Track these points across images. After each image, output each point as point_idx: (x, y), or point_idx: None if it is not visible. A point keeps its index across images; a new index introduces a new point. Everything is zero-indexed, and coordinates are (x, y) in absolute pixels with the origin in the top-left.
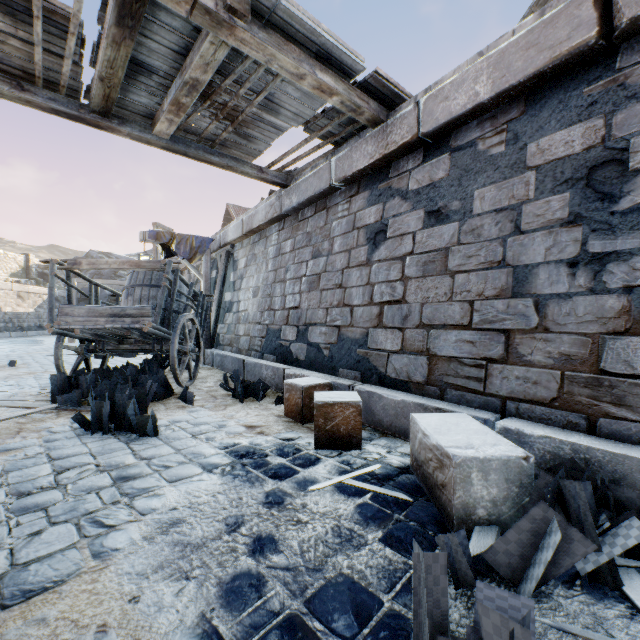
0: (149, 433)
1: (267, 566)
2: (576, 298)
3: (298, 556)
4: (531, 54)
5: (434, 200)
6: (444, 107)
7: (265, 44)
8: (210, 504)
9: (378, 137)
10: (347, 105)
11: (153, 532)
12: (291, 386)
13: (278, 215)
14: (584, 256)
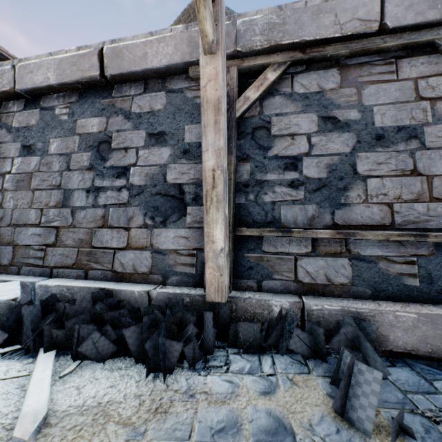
0: None
1: None
2: (88, 209)
3: None
4: (74, 69)
5: (28, 138)
6: (31, 77)
7: None
8: None
9: None
10: None
11: None
12: None
13: None
14: (93, 187)
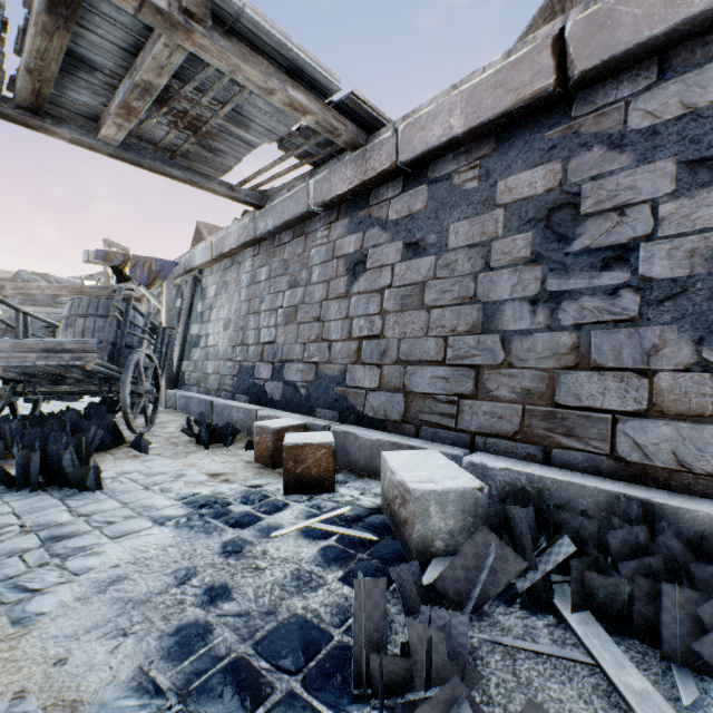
0: (90, 486)
1: (217, 614)
2: (536, 335)
3: (252, 602)
4: (499, 93)
5: (412, 232)
6: (421, 137)
7: (228, 53)
8: (159, 558)
9: (357, 162)
10: (323, 126)
11: (88, 592)
12: (262, 428)
13: (252, 239)
14: (543, 294)
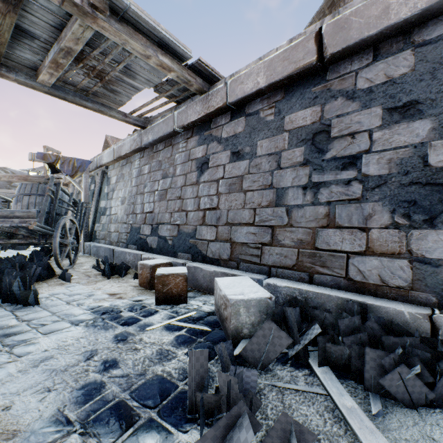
0: (31, 303)
1: (108, 377)
2: (306, 207)
3: (130, 368)
4: (285, 64)
5: (236, 145)
6: (241, 88)
7: (120, 32)
8: (74, 345)
9: (203, 101)
10: (181, 79)
11: (27, 367)
12: (143, 265)
13: (139, 147)
14: (310, 184)
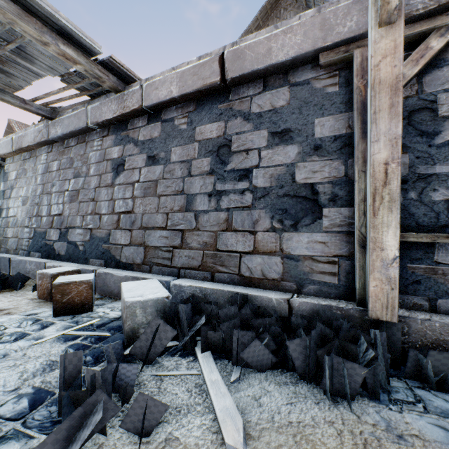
0: None
1: None
2: (210, 213)
3: (1, 386)
4: (195, 79)
5: (152, 149)
6: (156, 93)
7: (4, 10)
8: None
9: (119, 100)
10: (91, 73)
11: None
12: (43, 275)
13: (46, 140)
14: (214, 191)
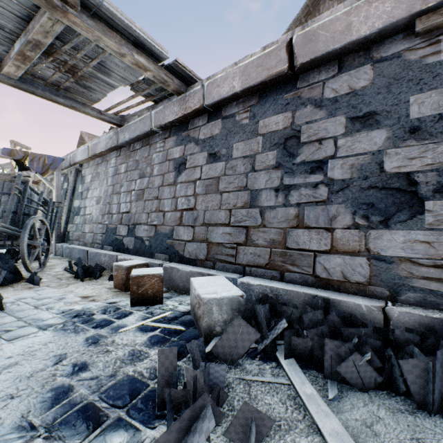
0: None
1: (77, 380)
2: (278, 209)
3: (101, 371)
4: (259, 70)
5: (213, 147)
6: (217, 91)
7: (93, 29)
8: (41, 350)
9: (181, 102)
10: (158, 79)
11: None
12: (118, 266)
13: (115, 146)
14: (282, 186)
